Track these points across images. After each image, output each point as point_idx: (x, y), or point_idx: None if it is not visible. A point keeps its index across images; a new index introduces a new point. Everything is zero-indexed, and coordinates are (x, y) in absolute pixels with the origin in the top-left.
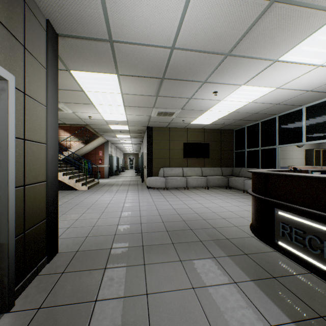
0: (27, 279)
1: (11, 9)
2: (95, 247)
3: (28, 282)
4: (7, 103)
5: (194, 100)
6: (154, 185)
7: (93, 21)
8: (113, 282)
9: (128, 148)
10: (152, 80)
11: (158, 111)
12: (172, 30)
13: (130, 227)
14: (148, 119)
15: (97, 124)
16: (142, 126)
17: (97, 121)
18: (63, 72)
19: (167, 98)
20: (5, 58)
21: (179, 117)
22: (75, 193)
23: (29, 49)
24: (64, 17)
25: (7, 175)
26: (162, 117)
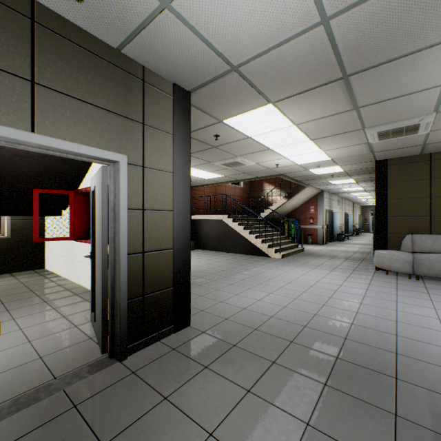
0: (146, 340)
1: (128, 96)
2: (221, 335)
3: (146, 344)
4: (119, 181)
5: None
6: (385, 265)
7: (204, 59)
8: (196, 389)
9: (363, 198)
10: (326, 88)
11: (376, 131)
12: None
13: (283, 326)
14: (367, 149)
15: (292, 172)
16: (364, 161)
17: (289, 169)
18: (218, 125)
19: (381, 103)
20: (121, 142)
21: None
22: (264, 260)
23: (150, 123)
24: (182, 73)
25: (120, 243)
26: (395, 139)
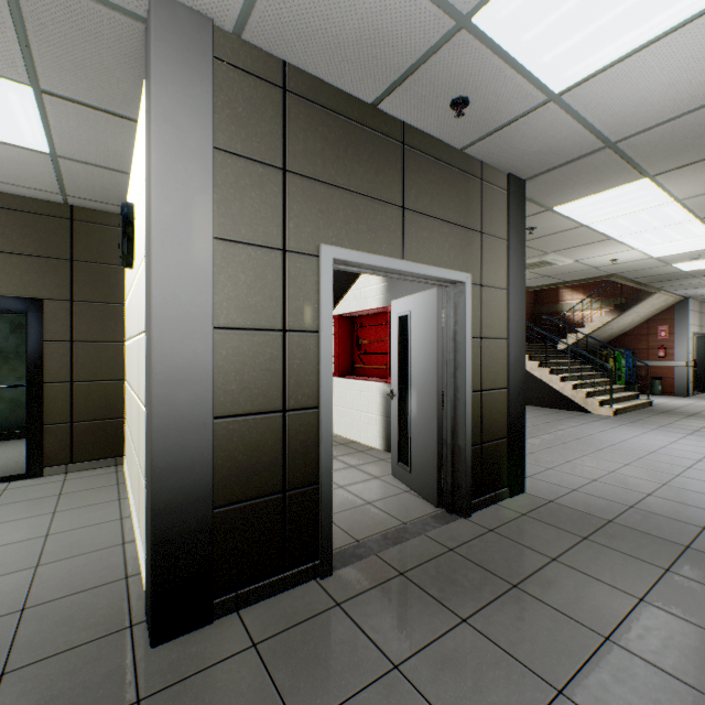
0: (483, 499)
1: (468, 203)
2: (581, 507)
3: (484, 504)
4: (464, 305)
5: None
6: None
7: (569, 142)
8: (589, 557)
9: None
10: None
11: None
12: None
13: (678, 508)
14: None
15: (635, 270)
16: None
17: (633, 265)
18: (542, 214)
19: None
20: (463, 259)
21: None
22: (581, 418)
23: (486, 230)
24: (528, 161)
25: (464, 379)
26: None
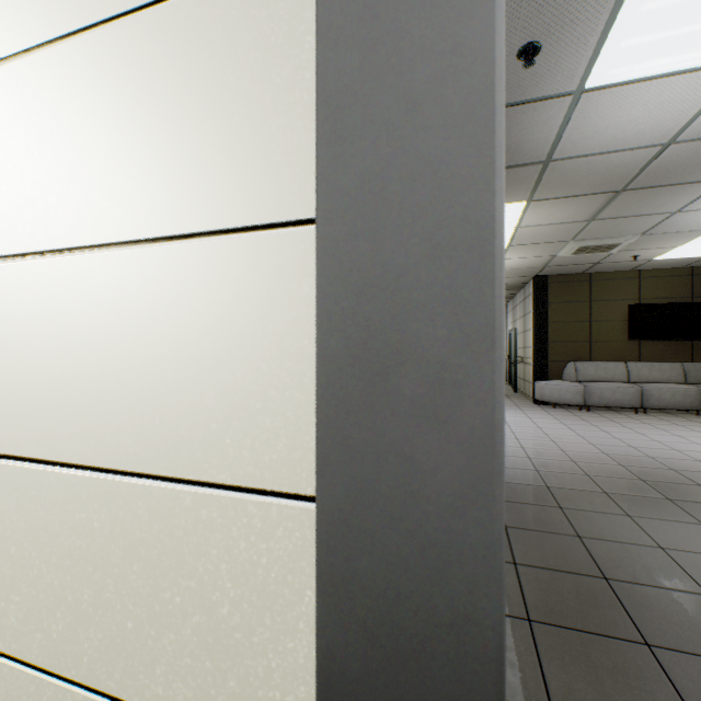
0: None
1: None
2: (517, 481)
3: None
4: None
5: (684, 213)
6: (554, 397)
7: (533, 146)
8: (589, 524)
9: None
10: (593, 197)
11: (580, 245)
12: (679, 121)
13: (556, 464)
14: (545, 262)
15: None
16: (525, 275)
17: None
18: None
19: (614, 219)
20: None
21: (626, 251)
22: None
23: None
24: None
25: None
26: (581, 255)
